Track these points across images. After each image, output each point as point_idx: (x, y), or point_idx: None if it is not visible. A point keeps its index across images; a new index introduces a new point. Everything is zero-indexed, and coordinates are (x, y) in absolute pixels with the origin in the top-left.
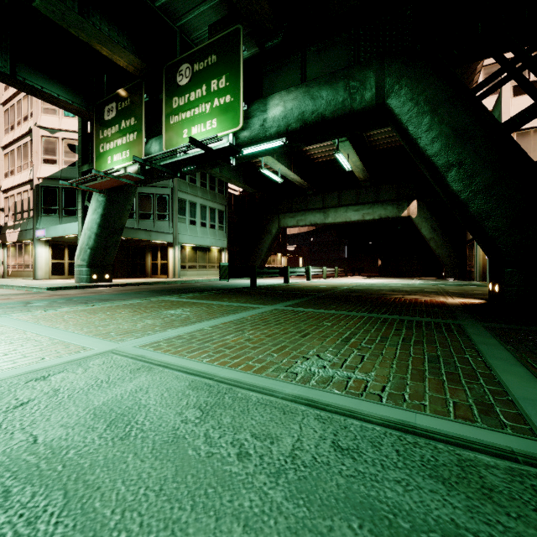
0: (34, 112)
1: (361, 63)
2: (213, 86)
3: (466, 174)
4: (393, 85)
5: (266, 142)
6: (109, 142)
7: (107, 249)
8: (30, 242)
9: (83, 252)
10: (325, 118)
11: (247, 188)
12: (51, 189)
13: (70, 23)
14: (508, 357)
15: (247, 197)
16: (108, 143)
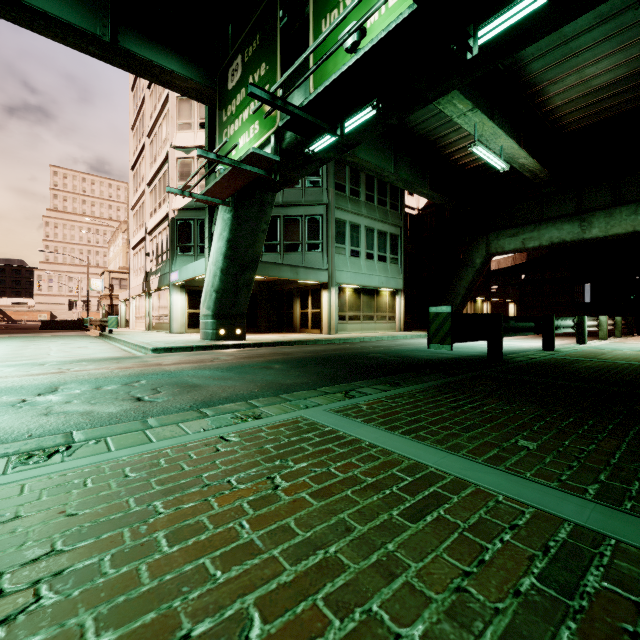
0: (170, 131)
1: None
2: None
3: None
4: None
5: None
6: (233, 121)
7: (238, 292)
8: (168, 289)
9: (208, 296)
10: None
11: (436, 196)
12: (186, 222)
13: None
14: None
15: (430, 216)
16: (232, 123)
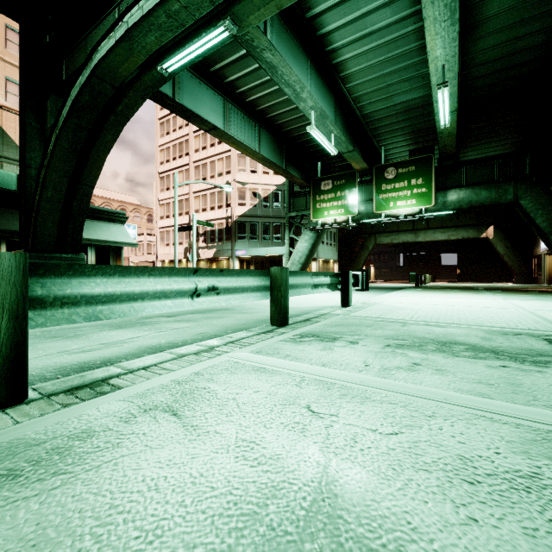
0: (233, 172)
1: (505, 182)
2: (413, 182)
3: None
4: (522, 195)
5: (443, 211)
6: (325, 202)
7: (307, 264)
8: (224, 258)
9: (294, 266)
10: (483, 205)
11: None
12: (243, 223)
13: (351, 158)
14: None
15: None
16: (325, 203)
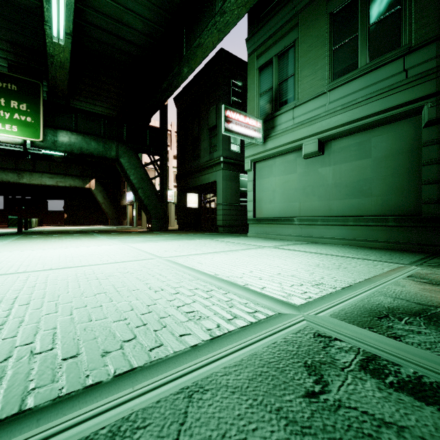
0: None
1: (110, 140)
2: (14, 104)
3: (143, 191)
4: (122, 154)
5: (53, 151)
6: None
7: None
8: None
9: None
10: (93, 155)
11: None
12: None
13: None
14: (163, 233)
15: None
16: None
